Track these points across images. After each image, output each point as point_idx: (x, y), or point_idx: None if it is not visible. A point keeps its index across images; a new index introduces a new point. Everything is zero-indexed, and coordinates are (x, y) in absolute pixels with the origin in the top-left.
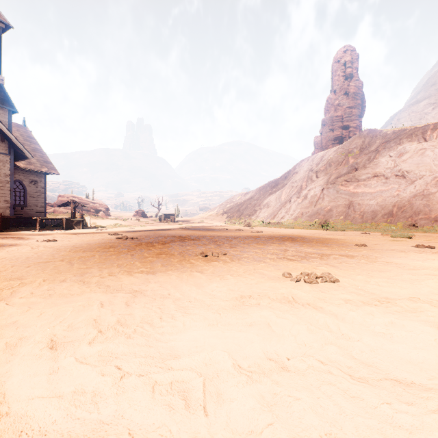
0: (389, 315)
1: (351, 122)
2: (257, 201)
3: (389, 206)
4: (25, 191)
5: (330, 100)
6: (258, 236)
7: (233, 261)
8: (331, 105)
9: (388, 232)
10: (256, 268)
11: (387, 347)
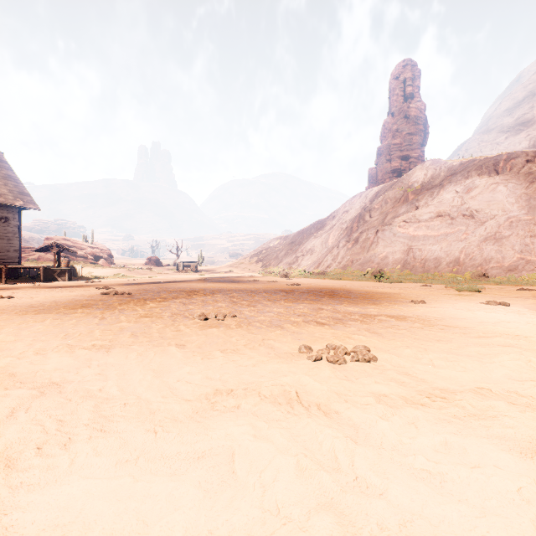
0: (442, 427)
1: (412, 151)
2: (299, 246)
3: (455, 252)
4: None
5: (387, 124)
6: (292, 290)
7: (240, 327)
8: (388, 130)
9: (453, 284)
10: (267, 338)
11: (431, 512)
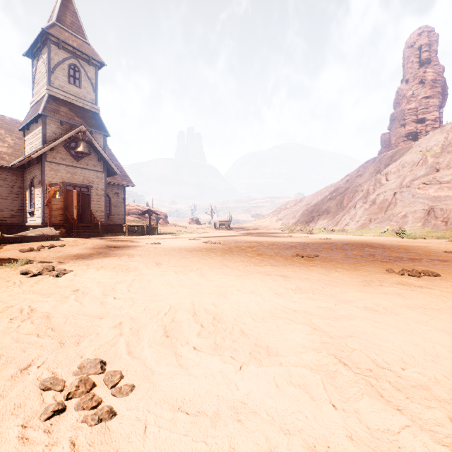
0: None
1: (428, 114)
2: (315, 207)
3: None
4: (110, 202)
5: (400, 91)
6: (331, 242)
7: (331, 261)
8: (402, 96)
9: None
10: (357, 266)
11: None
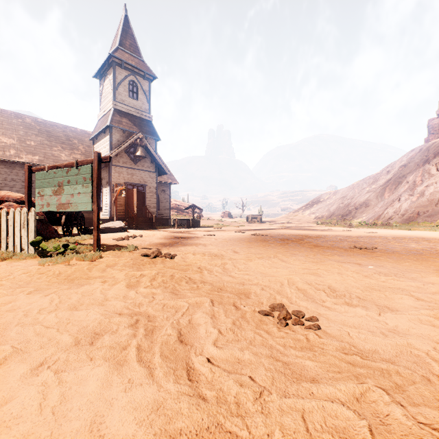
0: None
1: None
2: (351, 200)
3: None
4: (158, 199)
5: None
6: (379, 236)
7: (393, 253)
8: None
9: None
10: (424, 258)
11: None
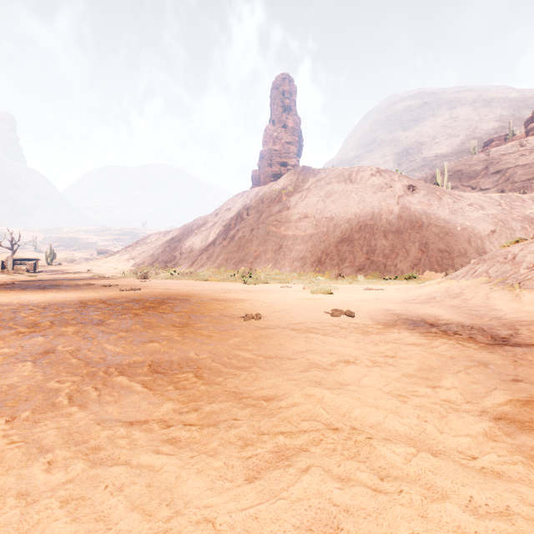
0: None
1: (289, 159)
2: (179, 243)
3: (319, 252)
4: None
5: (268, 130)
6: (106, 300)
7: None
8: (270, 136)
9: (313, 284)
10: None
11: None
